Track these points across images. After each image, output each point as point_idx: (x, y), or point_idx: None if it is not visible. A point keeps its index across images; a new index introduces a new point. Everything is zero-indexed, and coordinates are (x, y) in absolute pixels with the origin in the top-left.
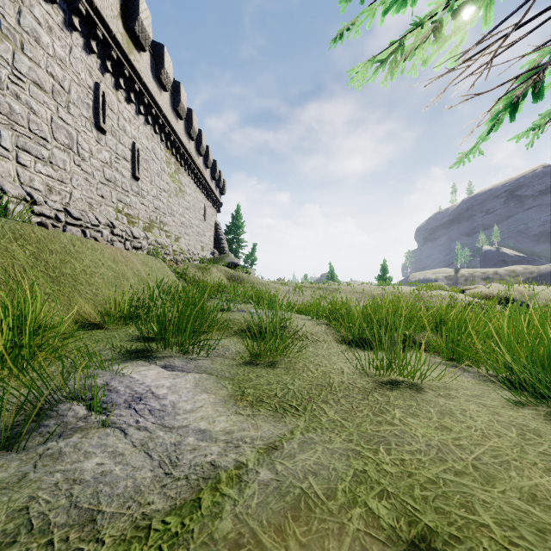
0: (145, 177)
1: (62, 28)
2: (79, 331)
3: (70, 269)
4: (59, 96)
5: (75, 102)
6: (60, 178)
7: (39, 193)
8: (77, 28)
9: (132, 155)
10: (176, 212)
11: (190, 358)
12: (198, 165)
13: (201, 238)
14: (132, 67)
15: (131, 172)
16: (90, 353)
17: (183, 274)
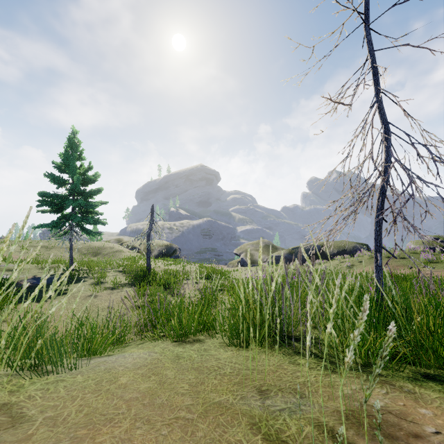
0: None
1: None
2: None
3: None
4: None
5: None
6: None
7: None
8: None
9: None
10: None
11: None
12: None
13: None
14: None
15: None
16: None
17: None
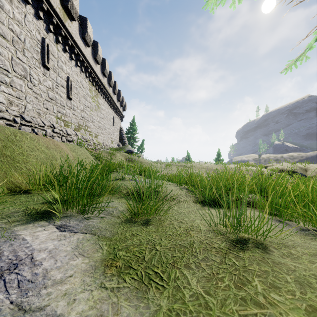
0: (76, 98)
1: (19, 1)
2: (8, 196)
3: (9, 152)
4: (17, 44)
5: (28, 49)
6: (18, 96)
7: (2, 104)
8: (30, 2)
9: (67, 84)
10: (96, 120)
11: (85, 217)
12: (109, 92)
13: (111, 136)
14: (66, 30)
15: (66, 95)
16: (4, 215)
17: (99, 157)
